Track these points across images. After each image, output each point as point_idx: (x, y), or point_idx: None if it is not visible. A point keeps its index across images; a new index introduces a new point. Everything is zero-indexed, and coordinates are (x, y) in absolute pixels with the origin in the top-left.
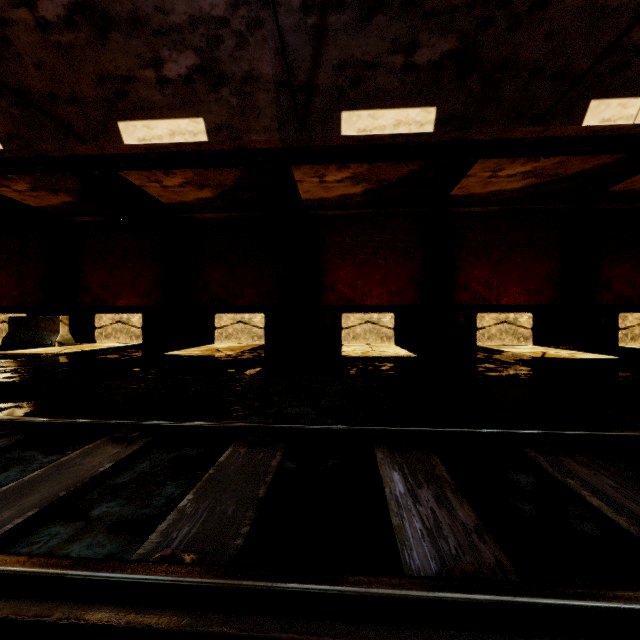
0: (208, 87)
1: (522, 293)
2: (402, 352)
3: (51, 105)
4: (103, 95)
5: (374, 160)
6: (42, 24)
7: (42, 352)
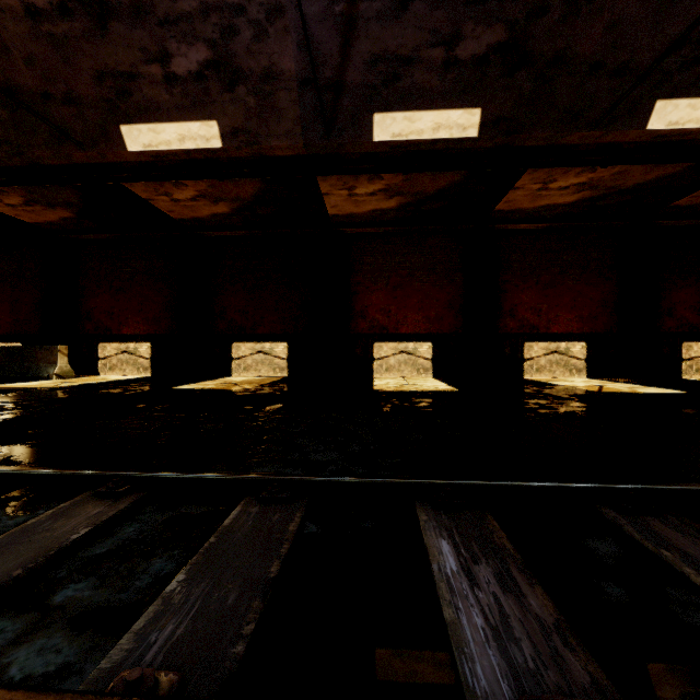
0: (222, 85)
1: (575, 320)
2: (441, 386)
3: (44, 106)
4: (103, 94)
5: (410, 170)
6: (32, 12)
7: (37, 386)
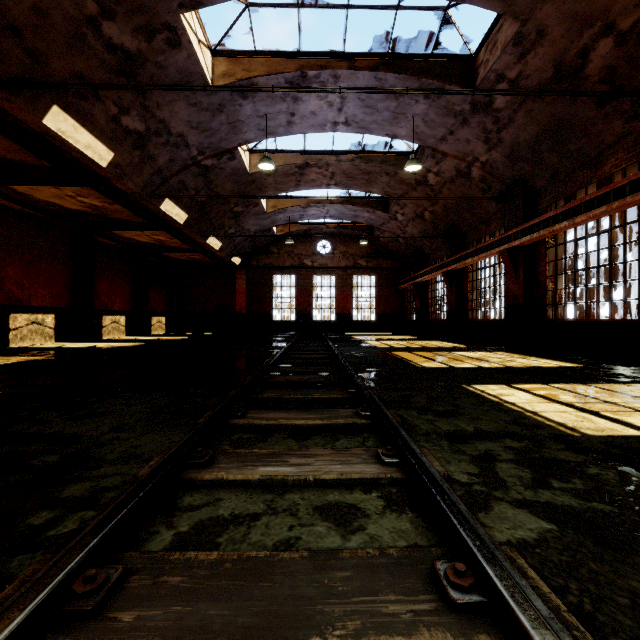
0: (133, 144)
1: (122, 303)
2: (123, 343)
3: None
4: (66, 81)
5: (140, 215)
6: (93, 21)
7: None
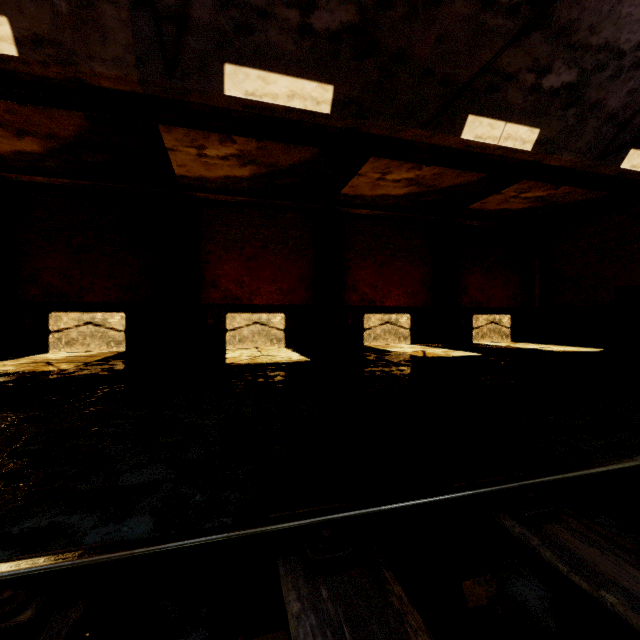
0: None
1: (402, 295)
2: (295, 356)
3: None
4: None
5: (264, 137)
6: None
7: None
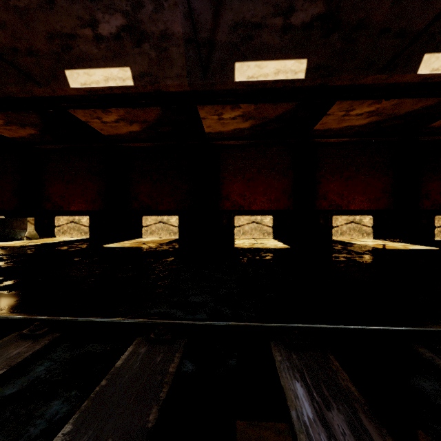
0: (133, 43)
1: (365, 201)
2: (279, 244)
3: (13, 57)
4: (53, 49)
5: (259, 101)
6: None
7: (11, 245)
